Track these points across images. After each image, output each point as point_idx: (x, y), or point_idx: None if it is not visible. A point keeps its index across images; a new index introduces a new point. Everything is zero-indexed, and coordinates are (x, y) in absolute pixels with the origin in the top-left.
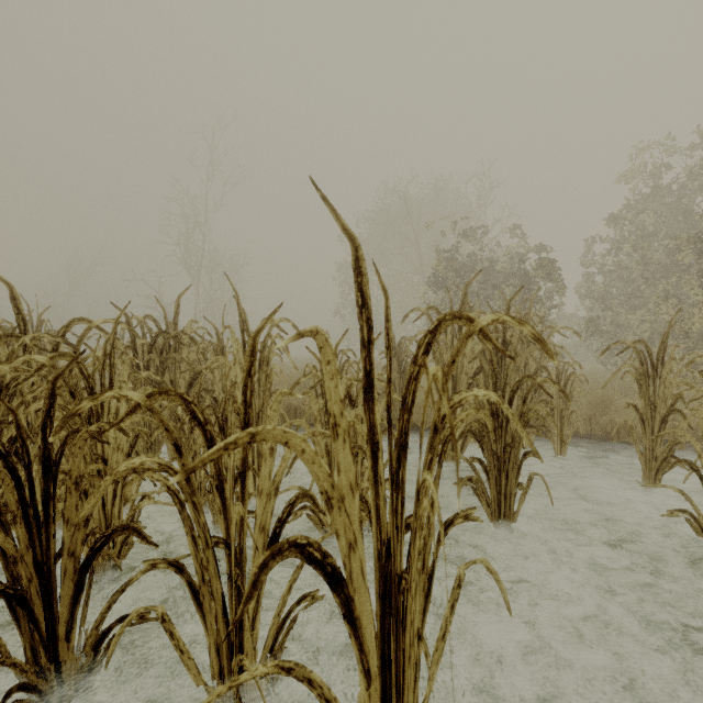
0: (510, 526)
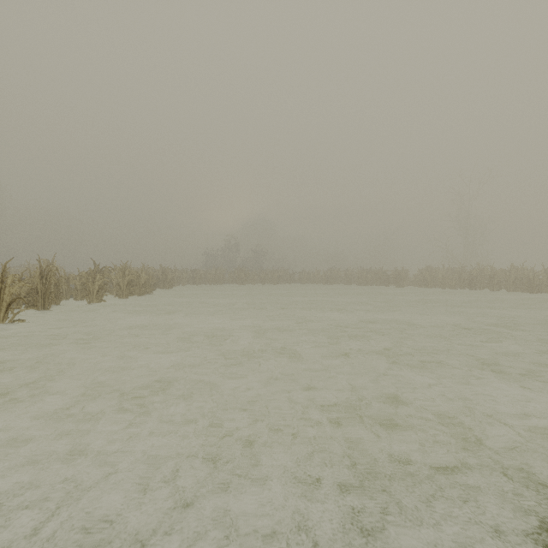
0: None
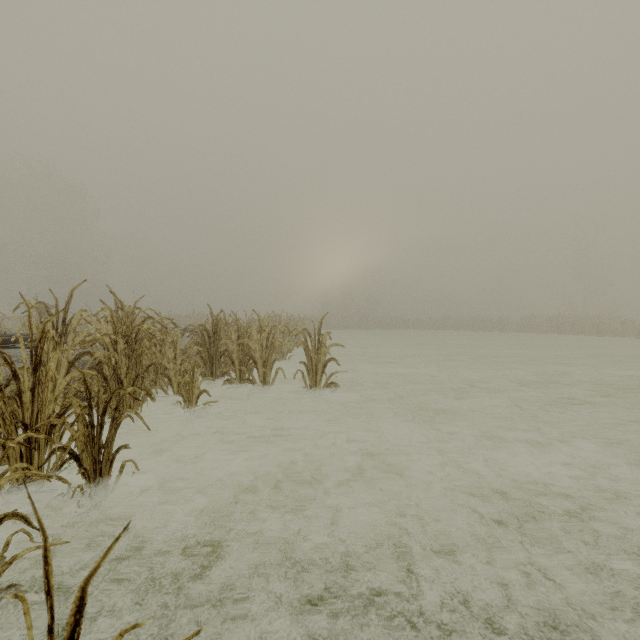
0: None
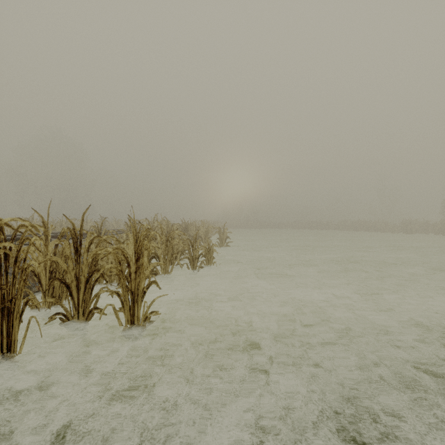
0: (400, 233)
